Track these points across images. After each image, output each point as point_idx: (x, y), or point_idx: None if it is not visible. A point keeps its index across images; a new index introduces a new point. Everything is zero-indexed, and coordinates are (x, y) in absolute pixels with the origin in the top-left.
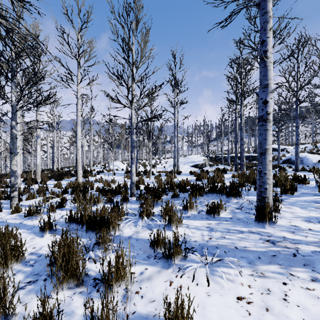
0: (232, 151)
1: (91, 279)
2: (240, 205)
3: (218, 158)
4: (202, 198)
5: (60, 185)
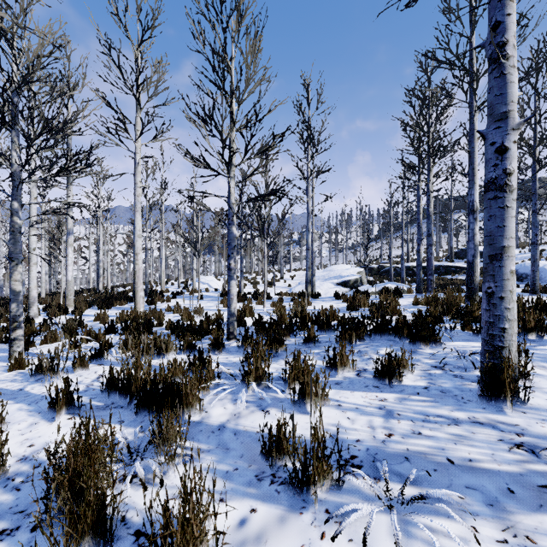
0: (409, 257)
1: (131, 533)
2: (441, 361)
3: (383, 271)
4: (363, 345)
5: (104, 318)
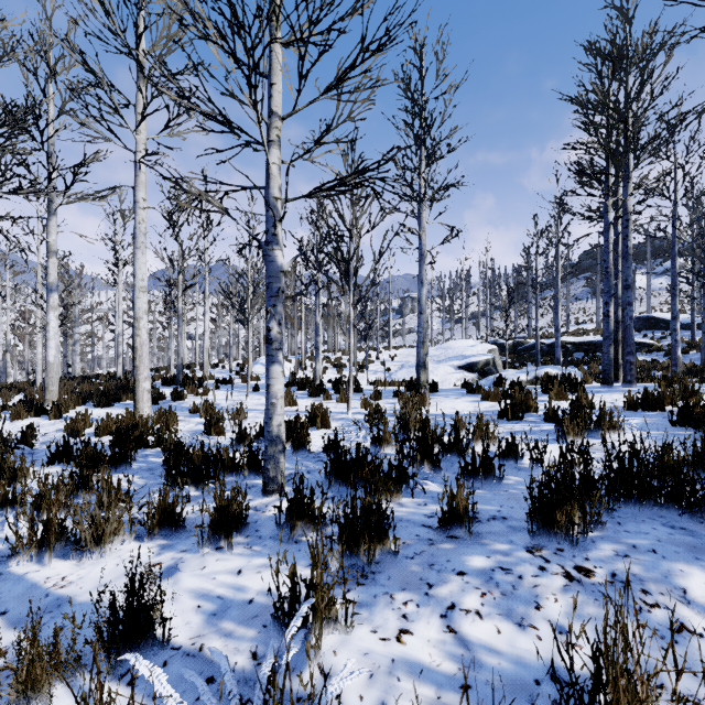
0: None
1: None
2: None
3: (521, 348)
4: (606, 543)
5: (77, 426)
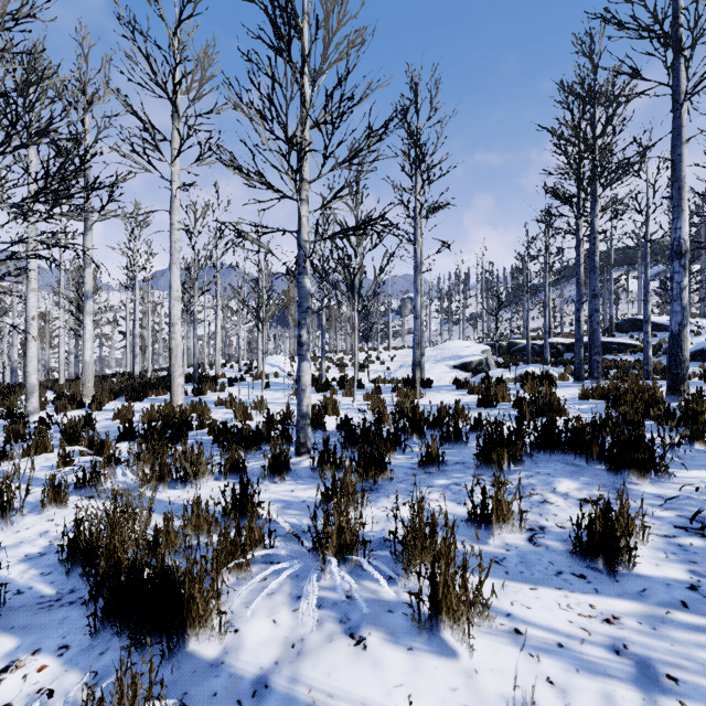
0: (550, 331)
1: None
2: (694, 516)
3: (515, 349)
4: (522, 471)
5: (126, 415)
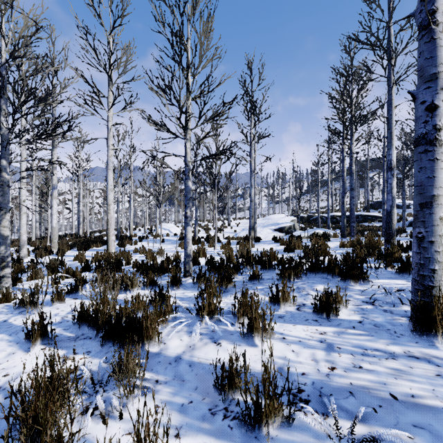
0: (333, 208)
1: None
2: (371, 297)
3: (312, 219)
4: (300, 282)
5: (82, 258)
